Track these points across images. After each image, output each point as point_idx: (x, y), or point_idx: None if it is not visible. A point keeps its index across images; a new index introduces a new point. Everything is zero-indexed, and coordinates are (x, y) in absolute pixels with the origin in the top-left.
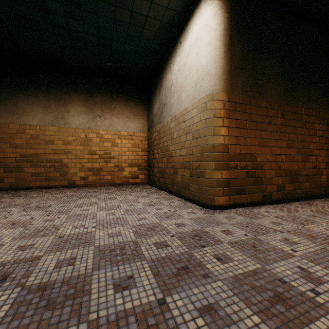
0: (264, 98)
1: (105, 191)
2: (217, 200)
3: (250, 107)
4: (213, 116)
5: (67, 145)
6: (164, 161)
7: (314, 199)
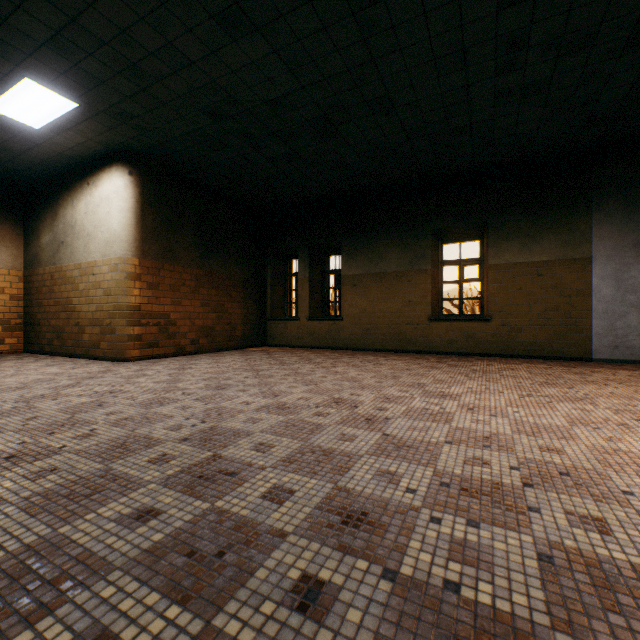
0: (179, 263)
1: None
2: (129, 353)
3: (163, 271)
4: (125, 278)
5: None
6: (63, 316)
7: (230, 350)
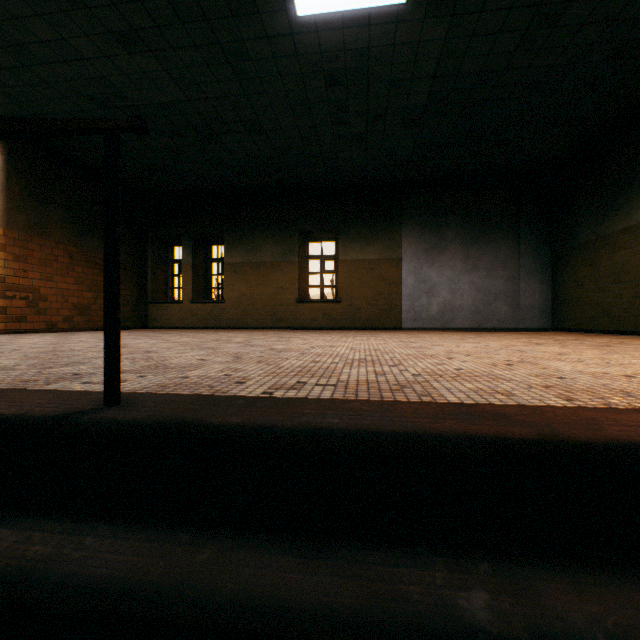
0: (50, 238)
1: None
2: None
3: (33, 245)
4: None
5: None
6: None
7: None
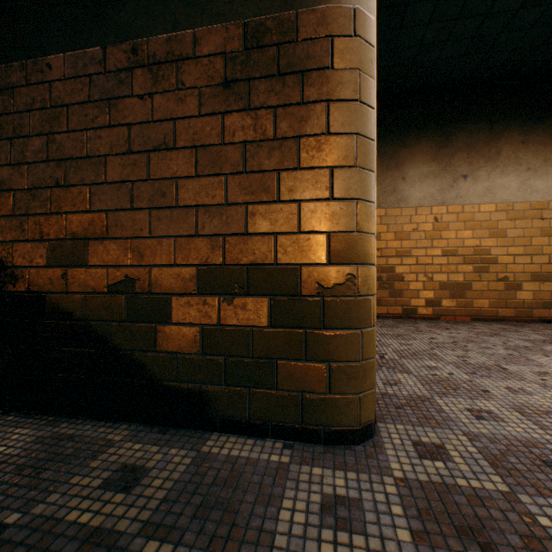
0: None
1: (523, 336)
2: None
3: None
4: None
5: (400, 240)
6: None
7: None
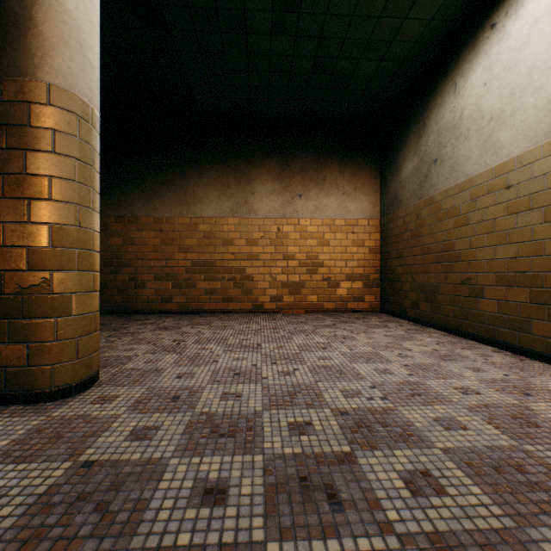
0: None
1: (319, 323)
2: None
3: None
4: None
5: (251, 245)
6: (435, 270)
7: None
